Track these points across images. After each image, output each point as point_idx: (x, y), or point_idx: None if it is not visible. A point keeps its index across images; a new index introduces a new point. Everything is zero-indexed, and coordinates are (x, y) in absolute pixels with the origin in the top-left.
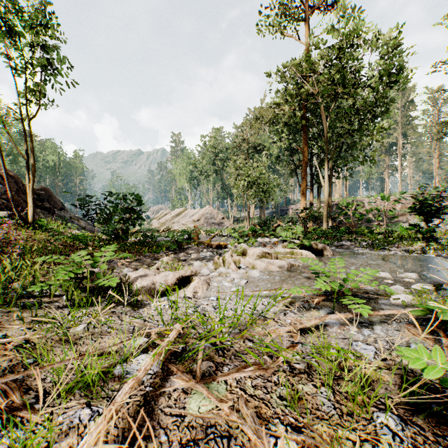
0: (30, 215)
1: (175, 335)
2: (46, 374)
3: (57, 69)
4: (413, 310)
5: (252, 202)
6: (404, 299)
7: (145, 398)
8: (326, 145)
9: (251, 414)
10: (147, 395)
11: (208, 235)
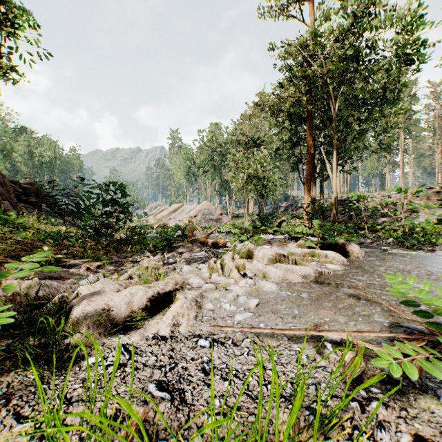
0: None
1: None
2: None
3: (18, 28)
4: None
5: (251, 197)
6: None
7: None
8: (335, 133)
9: None
10: None
11: (205, 232)
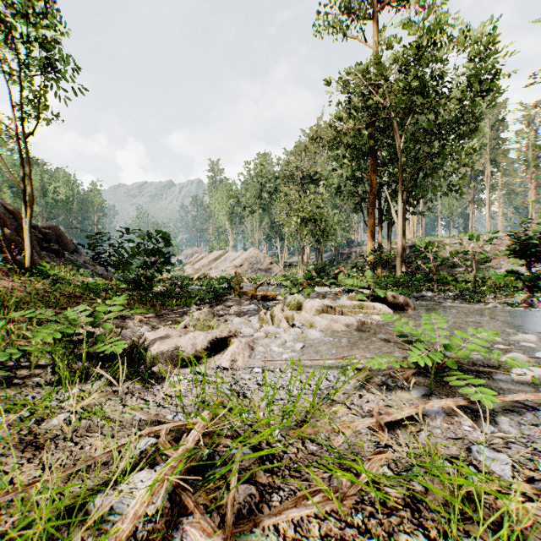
0: (27, 258)
1: (197, 436)
2: None
3: (60, 72)
4: None
5: (307, 243)
6: (532, 375)
7: None
8: (400, 172)
9: None
10: None
11: (252, 284)
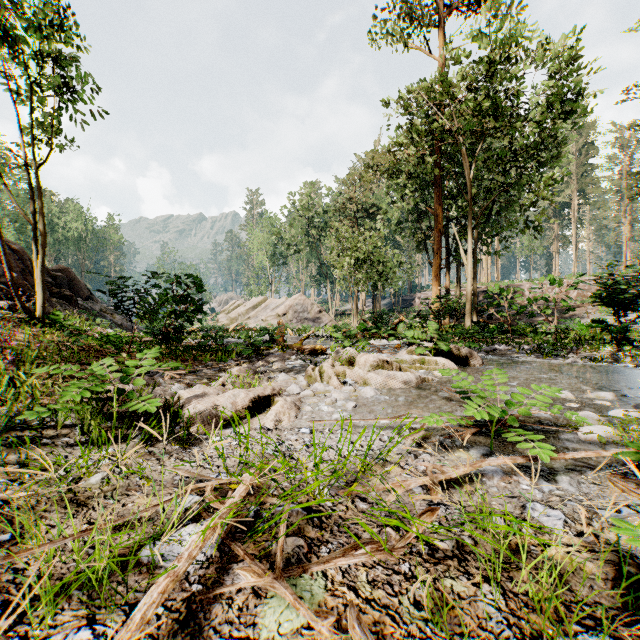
0: (39, 306)
1: (243, 493)
2: (29, 560)
3: (77, 93)
4: (620, 452)
5: (362, 288)
6: (601, 434)
7: (190, 606)
8: (470, 206)
9: (369, 639)
10: (192, 599)
11: (298, 336)
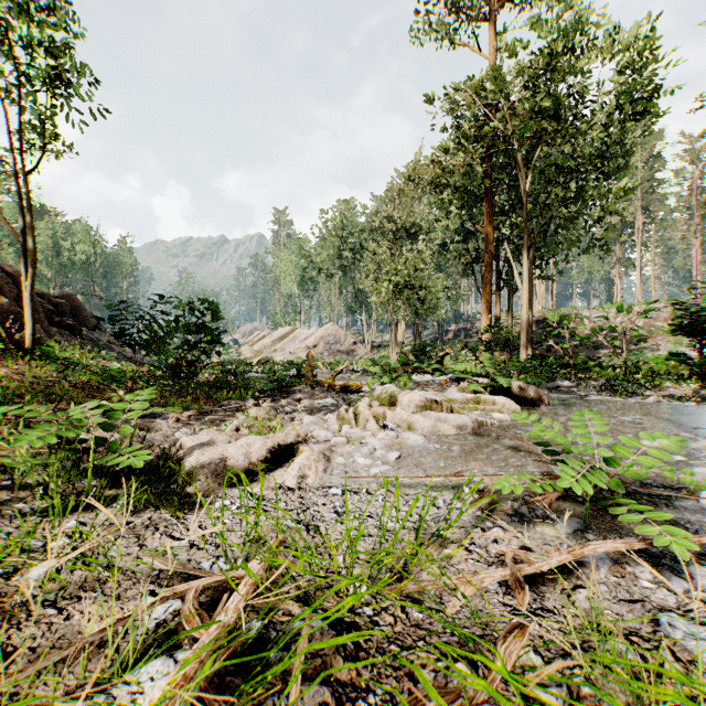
0: (28, 335)
1: (242, 601)
2: None
3: (71, 86)
4: None
5: (402, 317)
6: None
7: None
8: (525, 222)
9: None
10: None
11: (330, 370)
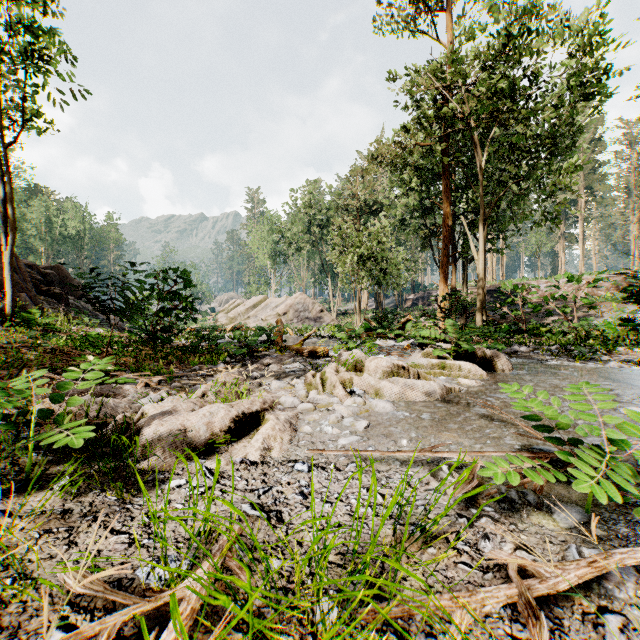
0: (8, 302)
1: None
2: None
3: (48, 62)
4: None
5: (365, 287)
6: None
7: None
8: (481, 197)
9: None
10: None
11: (298, 336)
